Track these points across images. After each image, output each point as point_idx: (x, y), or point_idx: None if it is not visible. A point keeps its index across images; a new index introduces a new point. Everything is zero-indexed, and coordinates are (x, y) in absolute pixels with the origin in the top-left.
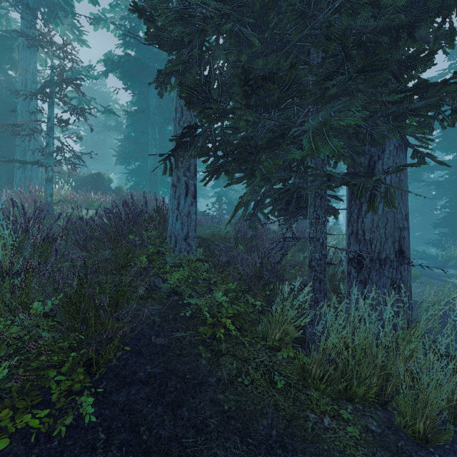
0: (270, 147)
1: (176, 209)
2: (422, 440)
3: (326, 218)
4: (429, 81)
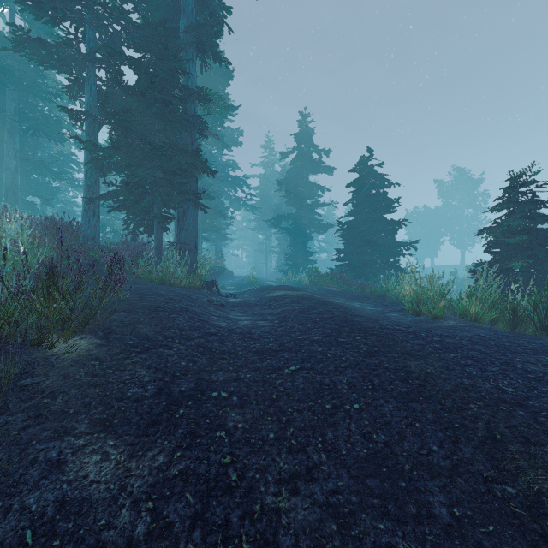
0: (137, 202)
1: (88, 223)
2: (178, 286)
3: (162, 230)
4: (283, 155)
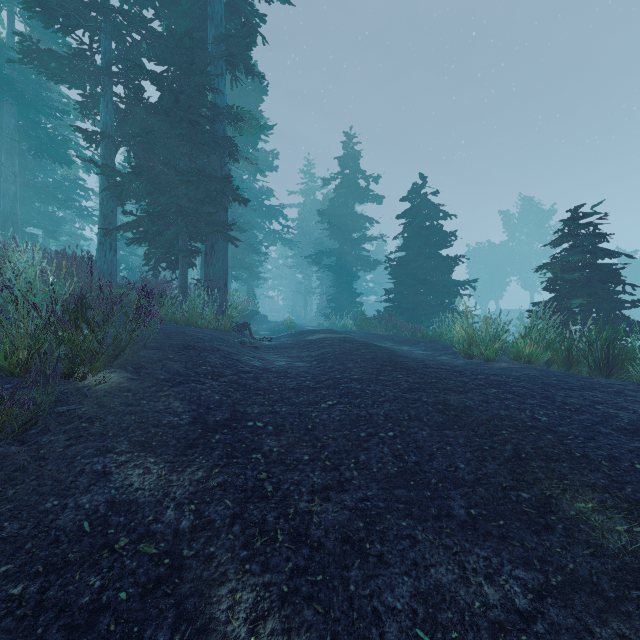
0: (160, 233)
1: (104, 257)
2: (206, 328)
3: (187, 266)
4: (325, 181)
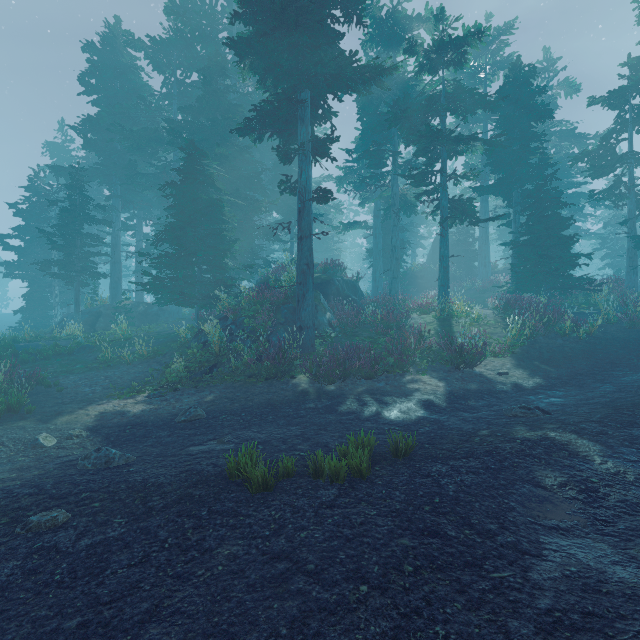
0: None
1: (629, 279)
2: None
3: None
4: None
